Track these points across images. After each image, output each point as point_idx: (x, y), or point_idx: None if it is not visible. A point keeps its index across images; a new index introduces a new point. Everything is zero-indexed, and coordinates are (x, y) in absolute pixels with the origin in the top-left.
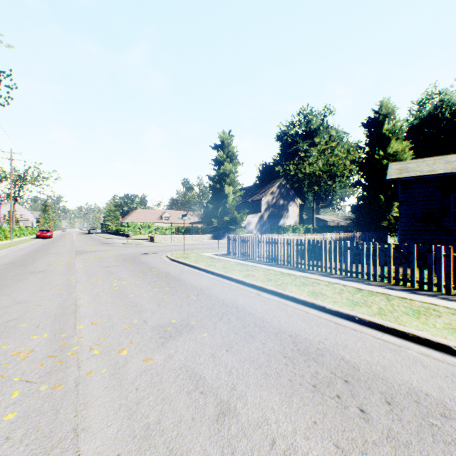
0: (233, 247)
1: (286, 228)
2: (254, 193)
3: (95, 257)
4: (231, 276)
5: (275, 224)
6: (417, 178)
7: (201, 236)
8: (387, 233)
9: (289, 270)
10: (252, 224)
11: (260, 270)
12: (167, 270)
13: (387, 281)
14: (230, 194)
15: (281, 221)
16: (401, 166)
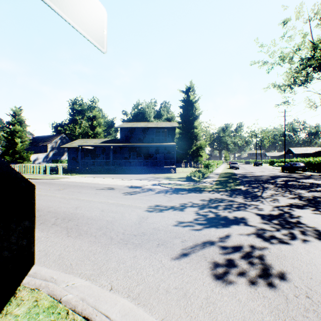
0: None
1: (63, 161)
2: (45, 140)
3: None
4: None
5: (58, 158)
6: (67, 147)
7: None
8: None
9: None
10: (41, 159)
11: None
12: None
13: (31, 173)
14: (19, 143)
15: (62, 157)
16: (76, 141)
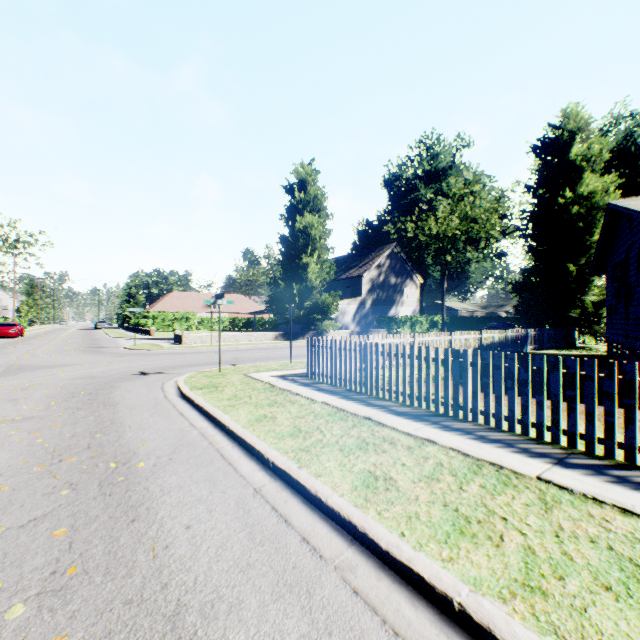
0: (319, 362)
1: (400, 320)
2: (350, 266)
3: (18, 386)
4: (315, 492)
5: (383, 314)
6: None
7: (266, 334)
8: (575, 329)
9: (480, 443)
10: (348, 314)
11: (399, 444)
12: (138, 439)
13: None
14: (313, 266)
15: (392, 310)
16: None
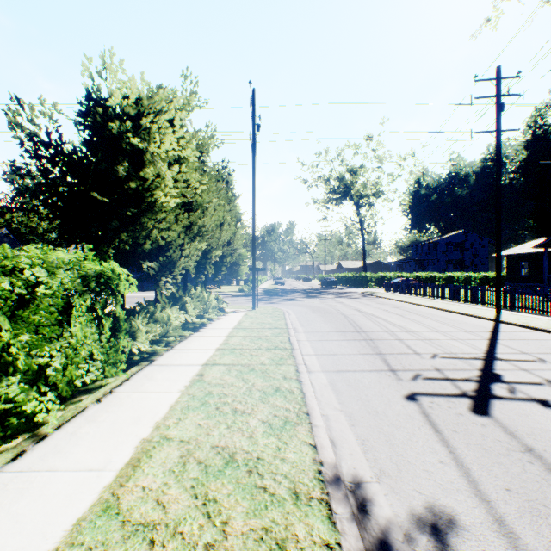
0: None
1: None
2: None
3: None
4: None
5: None
6: None
7: None
8: None
9: None
10: None
11: None
12: None
13: None
14: None
15: None
16: (72, 248)
